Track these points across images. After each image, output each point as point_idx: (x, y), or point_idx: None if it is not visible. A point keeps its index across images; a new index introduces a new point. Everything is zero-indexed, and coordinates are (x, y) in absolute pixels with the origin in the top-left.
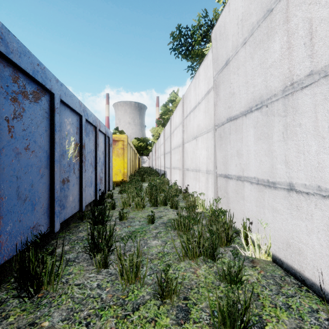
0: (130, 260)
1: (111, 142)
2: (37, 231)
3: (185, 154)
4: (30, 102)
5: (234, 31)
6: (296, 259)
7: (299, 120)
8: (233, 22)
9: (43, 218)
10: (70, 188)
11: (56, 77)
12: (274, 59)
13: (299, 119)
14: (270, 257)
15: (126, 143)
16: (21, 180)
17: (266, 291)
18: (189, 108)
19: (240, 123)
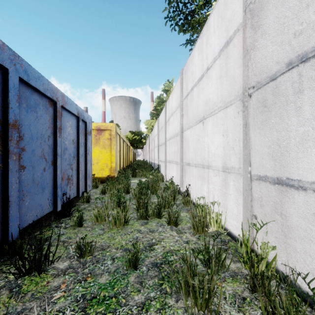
0: None
1: (89, 129)
2: None
3: (184, 145)
4: None
5: None
6: None
7: None
8: None
9: None
10: None
11: None
12: None
13: None
14: None
15: (114, 133)
16: None
17: None
18: (192, 83)
19: None
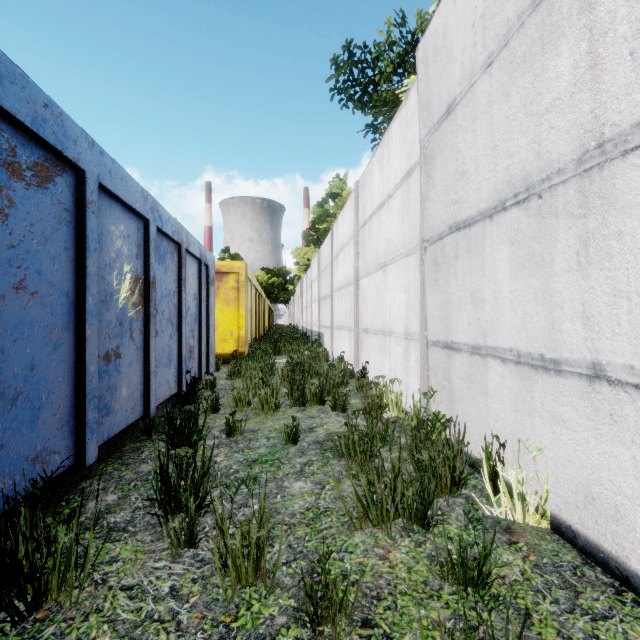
0: (243, 534)
1: (212, 276)
2: (44, 465)
3: (361, 301)
4: (28, 186)
5: (466, 41)
6: (608, 530)
7: (617, 224)
8: (464, 22)
9: (60, 436)
10: (122, 371)
11: (89, 137)
12: (557, 94)
13: (619, 222)
14: (547, 521)
15: (244, 278)
16: (5, 357)
17: (545, 603)
18: (370, 208)
19: (478, 235)
